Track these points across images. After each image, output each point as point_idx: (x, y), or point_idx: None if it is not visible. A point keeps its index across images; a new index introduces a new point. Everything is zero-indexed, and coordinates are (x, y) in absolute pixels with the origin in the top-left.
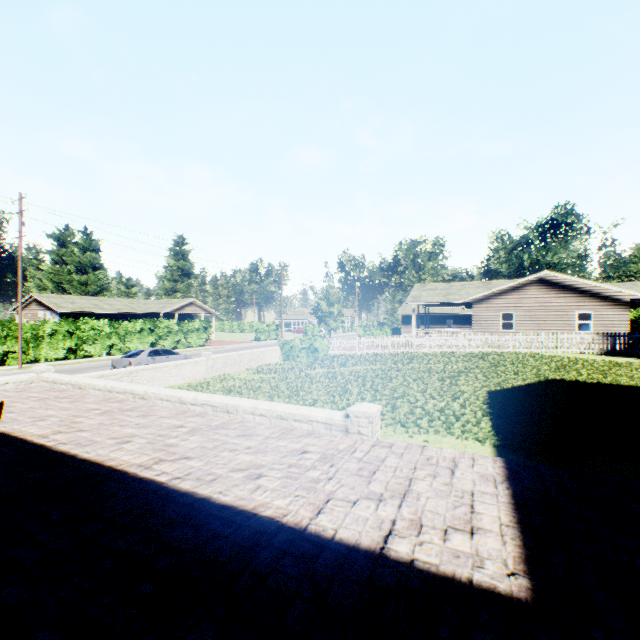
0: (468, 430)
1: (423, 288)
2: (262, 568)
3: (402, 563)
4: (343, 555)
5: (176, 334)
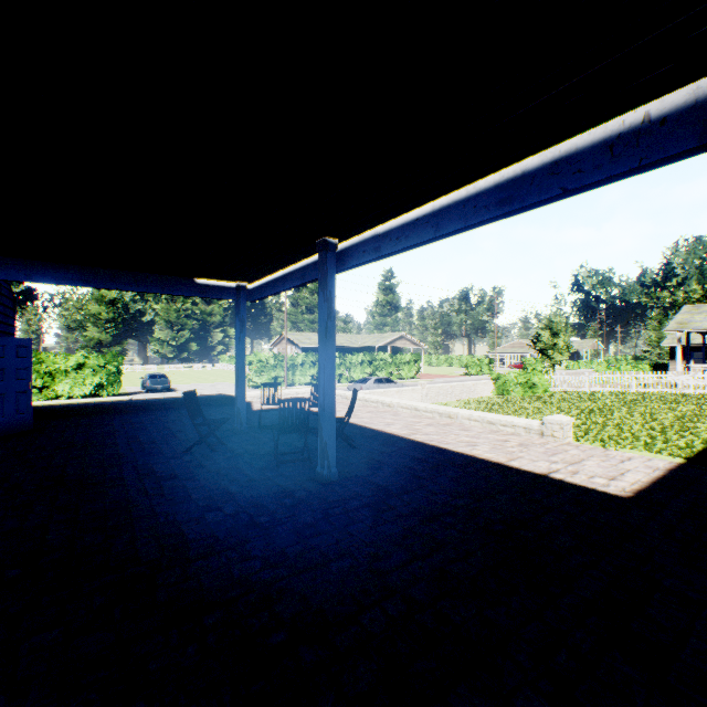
0: (668, 449)
1: (697, 310)
2: (478, 468)
3: (555, 479)
4: (521, 472)
5: (389, 366)
